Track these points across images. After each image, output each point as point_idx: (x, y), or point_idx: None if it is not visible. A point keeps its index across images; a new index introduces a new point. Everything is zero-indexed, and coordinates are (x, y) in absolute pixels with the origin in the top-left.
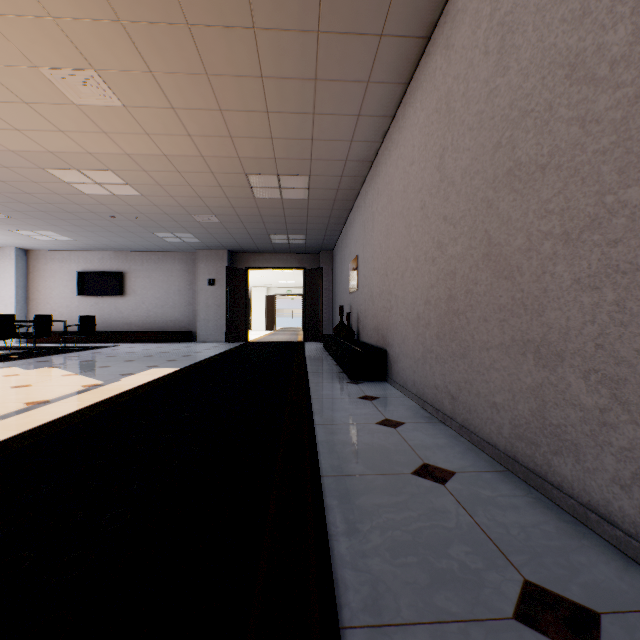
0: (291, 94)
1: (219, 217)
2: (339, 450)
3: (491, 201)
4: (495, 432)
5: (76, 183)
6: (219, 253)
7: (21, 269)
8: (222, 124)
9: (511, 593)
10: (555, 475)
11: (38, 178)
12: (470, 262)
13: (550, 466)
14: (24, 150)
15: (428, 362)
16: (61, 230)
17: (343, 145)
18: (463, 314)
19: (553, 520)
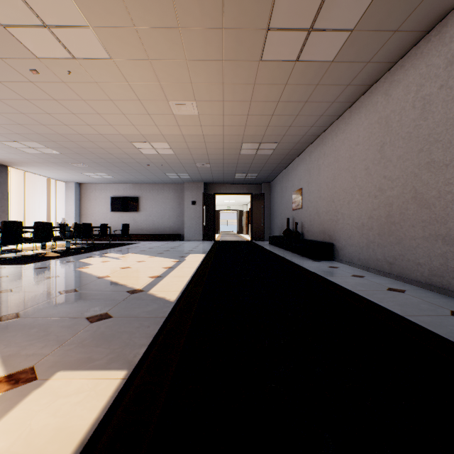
0: (289, 108)
1: (211, 164)
2: (346, 284)
3: (416, 174)
4: (419, 275)
5: (142, 148)
6: (198, 184)
7: (77, 195)
8: (244, 121)
9: (447, 312)
10: (452, 287)
11: (123, 146)
12: (403, 200)
13: (450, 284)
14: (128, 134)
15: (371, 248)
16: (111, 172)
17: (306, 128)
18: (398, 223)
19: None
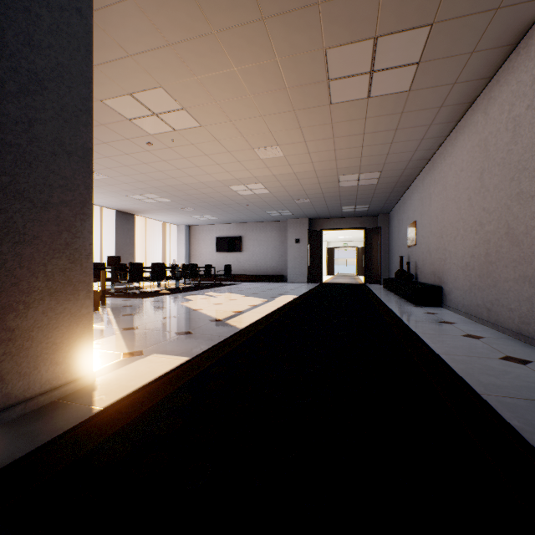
0: (379, 137)
1: (311, 199)
2: (420, 328)
3: (509, 206)
4: (510, 323)
5: (238, 190)
6: (302, 220)
7: (187, 237)
8: (333, 155)
9: (499, 356)
10: None
11: (221, 190)
12: (498, 236)
13: (534, 332)
14: (224, 179)
15: (472, 291)
16: (215, 214)
17: (408, 154)
18: (494, 263)
19: (530, 349)
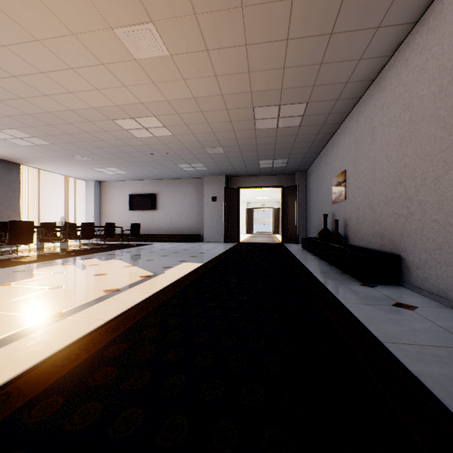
0: (315, 14)
1: (224, 148)
2: None
3: None
4: None
5: (131, 129)
6: (219, 177)
7: (97, 194)
8: (244, 60)
9: None
10: None
11: (108, 128)
12: None
13: None
14: (101, 106)
15: None
16: (120, 166)
17: (349, 65)
18: None
19: None
